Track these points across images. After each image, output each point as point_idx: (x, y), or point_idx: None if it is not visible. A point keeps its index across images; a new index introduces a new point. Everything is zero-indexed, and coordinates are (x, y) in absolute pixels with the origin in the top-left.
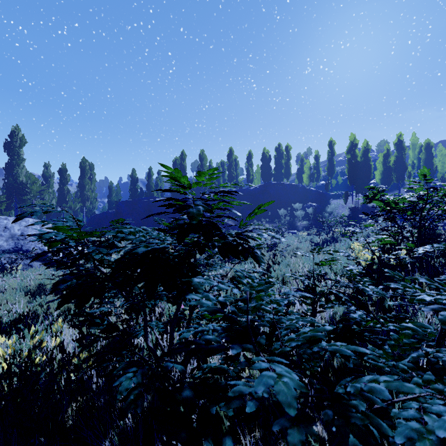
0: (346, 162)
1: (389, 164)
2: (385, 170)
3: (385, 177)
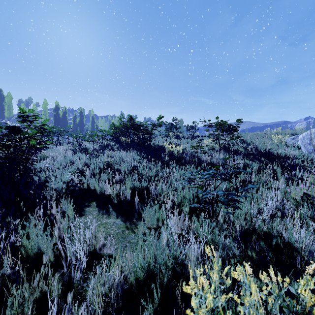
0: (53, 116)
1: (76, 122)
2: (74, 125)
3: (74, 128)
